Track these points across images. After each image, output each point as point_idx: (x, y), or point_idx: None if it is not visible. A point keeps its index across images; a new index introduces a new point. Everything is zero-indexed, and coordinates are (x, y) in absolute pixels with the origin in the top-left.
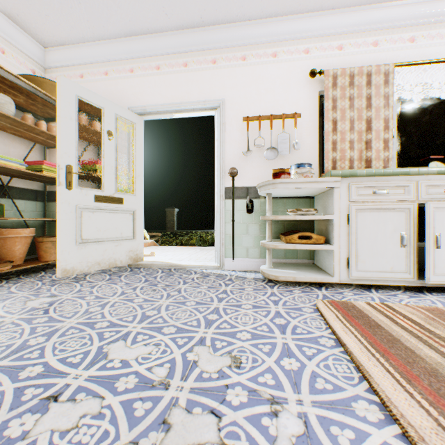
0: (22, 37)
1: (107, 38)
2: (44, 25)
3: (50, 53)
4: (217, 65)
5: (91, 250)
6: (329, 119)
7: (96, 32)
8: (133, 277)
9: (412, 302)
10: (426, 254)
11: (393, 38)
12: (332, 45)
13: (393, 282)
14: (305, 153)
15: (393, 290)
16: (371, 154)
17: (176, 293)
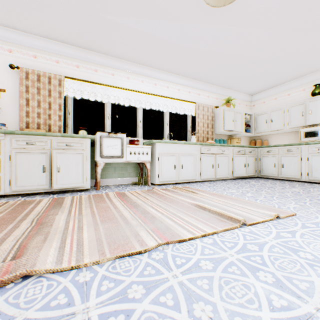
0: None
1: None
2: None
3: None
4: None
5: None
6: (24, 97)
7: None
8: None
9: (34, 199)
10: (52, 175)
11: (68, 62)
12: (30, 53)
13: (40, 190)
14: (9, 115)
15: (41, 195)
16: (52, 122)
17: None
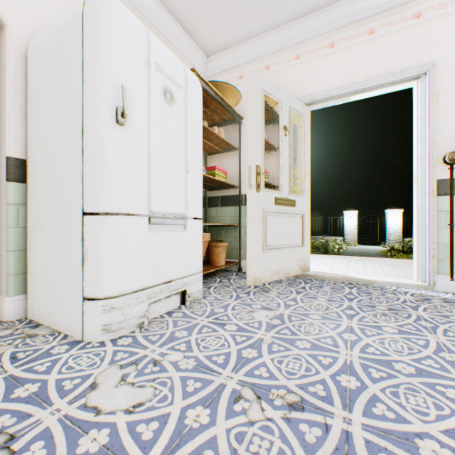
0: (193, 50)
1: (272, 28)
2: (215, 31)
3: (211, 62)
4: (423, 19)
5: (272, 258)
6: None
7: (263, 24)
8: (321, 291)
9: None
10: None
11: None
12: None
13: None
14: None
15: None
16: None
17: (429, 323)
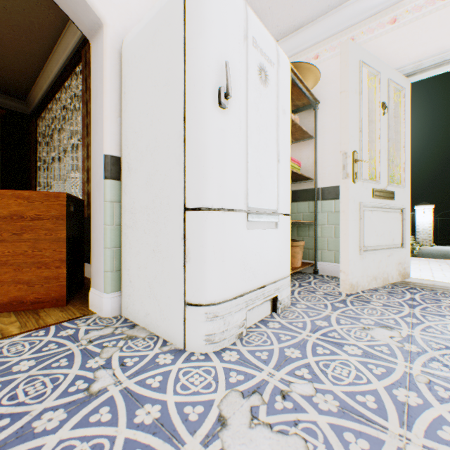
0: None
1: None
2: (290, 9)
3: (281, 46)
4: None
5: (368, 261)
6: None
7: None
8: (442, 305)
9: None
10: None
11: None
12: None
13: None
14: None
15: None
16: None
17: None
